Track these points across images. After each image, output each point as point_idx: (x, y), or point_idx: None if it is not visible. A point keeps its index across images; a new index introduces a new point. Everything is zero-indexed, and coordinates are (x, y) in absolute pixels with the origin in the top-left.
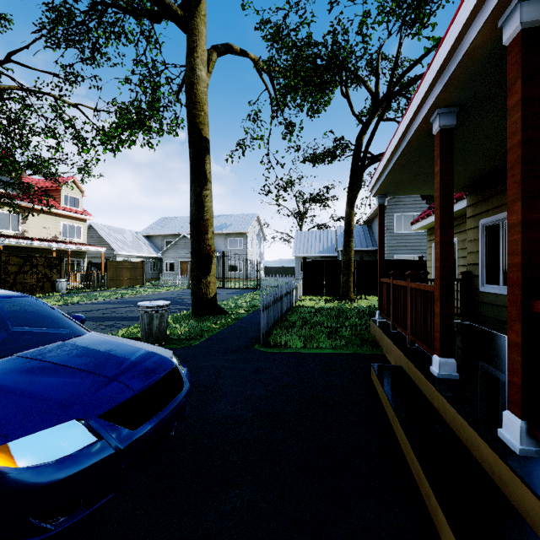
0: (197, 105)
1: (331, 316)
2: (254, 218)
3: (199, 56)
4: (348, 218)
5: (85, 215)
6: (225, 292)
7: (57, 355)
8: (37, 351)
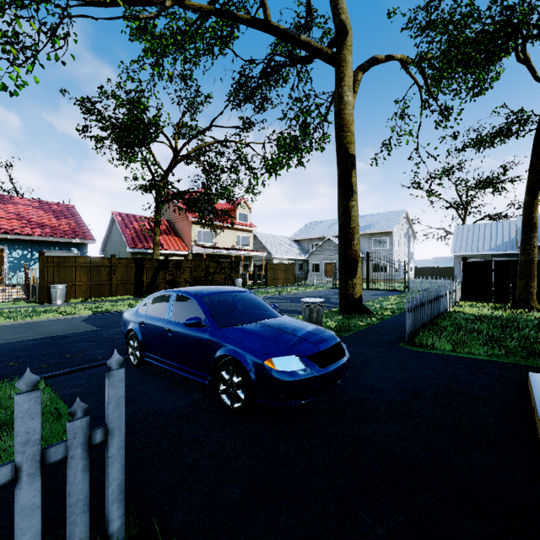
0: (344, 127)
1: (494, 325)
2: (401, 216)
3: (346, 84)
4: (527, 210)
5: (252, 227)
6: (369, 293)
7: (276, 325)
8: (266, 321)
